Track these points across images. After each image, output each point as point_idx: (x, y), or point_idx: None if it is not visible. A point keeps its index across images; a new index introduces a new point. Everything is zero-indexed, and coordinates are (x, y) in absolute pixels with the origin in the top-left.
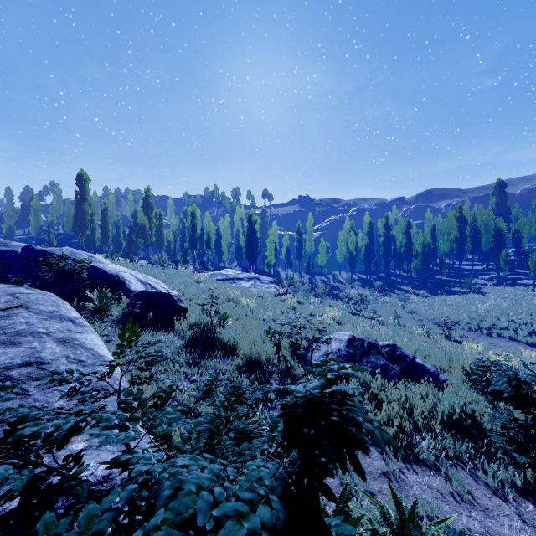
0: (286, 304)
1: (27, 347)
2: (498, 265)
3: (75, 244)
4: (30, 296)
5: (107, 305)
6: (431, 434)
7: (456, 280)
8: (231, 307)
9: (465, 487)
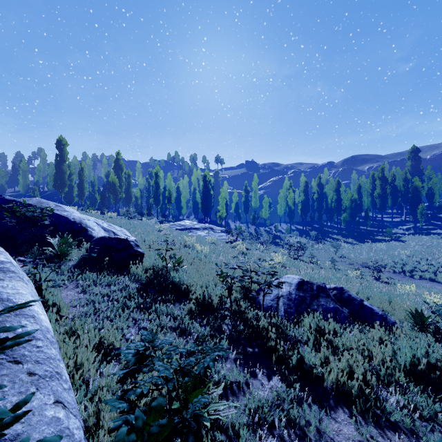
0: (236, 250)
1: None
2: (415, 217)
3: (58, 200)
4: None
5: (67, 250)
6: (397, 387)
7: (378, 230)
8: (187, 253)
9: None
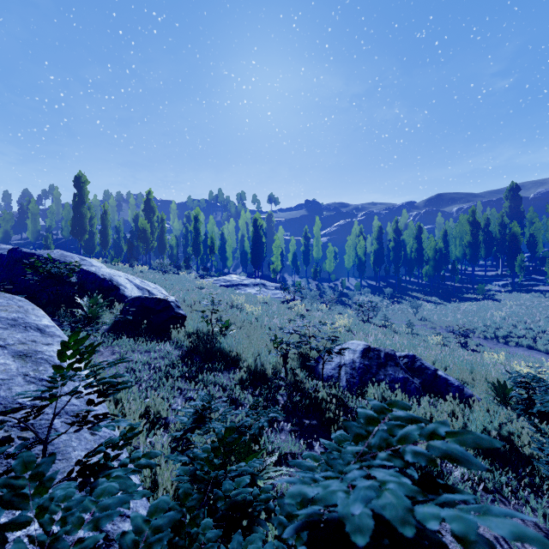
0: (294, 311)
1: None
2: (513, 270)
3: (75, 249)
4: None
5: (98, 312)
6: None
7: (468, 287)
8: (235, 314)
9: None
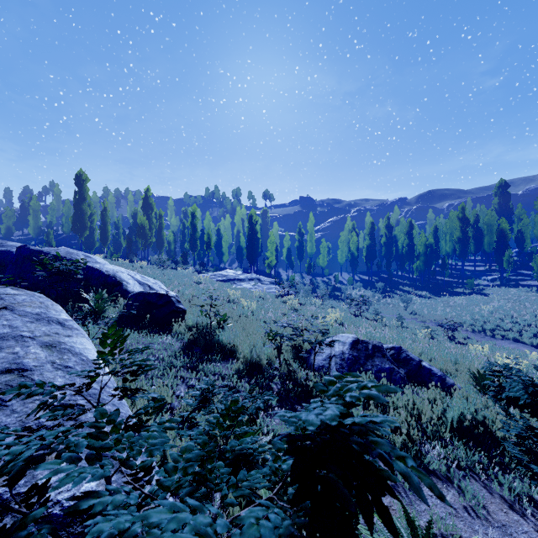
0: (288, 305)
1: (8, 352)
2: (501, 265)
3: (75, 244)
4: (16, 297)
5: (103, 306)
6: (441, 442)
7: (458, 281)
8: (231, 309)
9: (479, 500)
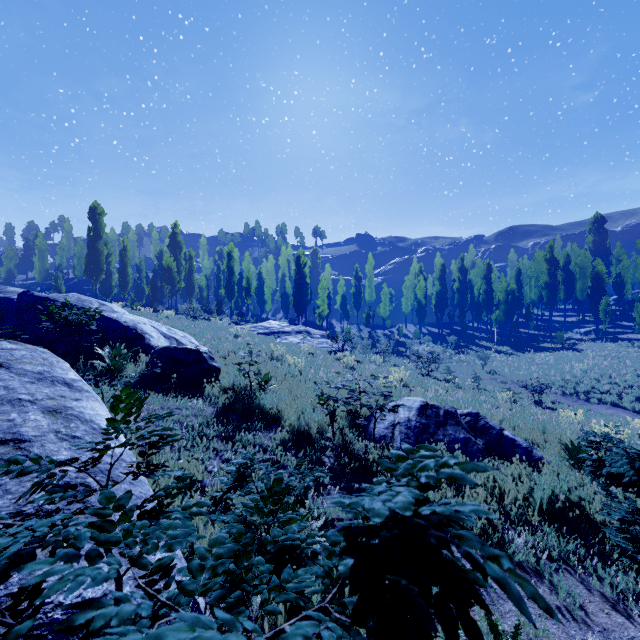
0: (342, 363)
1: (2, 419)
2: (597, 316)
3: (89, 291)
4: (14, 352)
5: (121, 364)
6: (528, 528)
7: (545, 335)
8: (275, 367)
9: (575, 599)
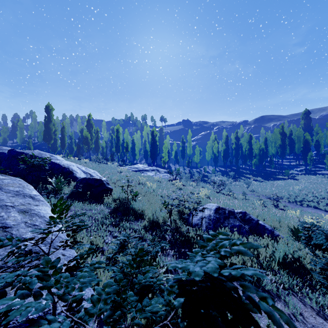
0: (175, 186)
1: None
2: (306, 161)
3: (45, 149)
4: (4, 180)
5: (61, 186)
6: (272, 272)
7: (279, 171)
8: (141, 188)
9: (297, 309)
